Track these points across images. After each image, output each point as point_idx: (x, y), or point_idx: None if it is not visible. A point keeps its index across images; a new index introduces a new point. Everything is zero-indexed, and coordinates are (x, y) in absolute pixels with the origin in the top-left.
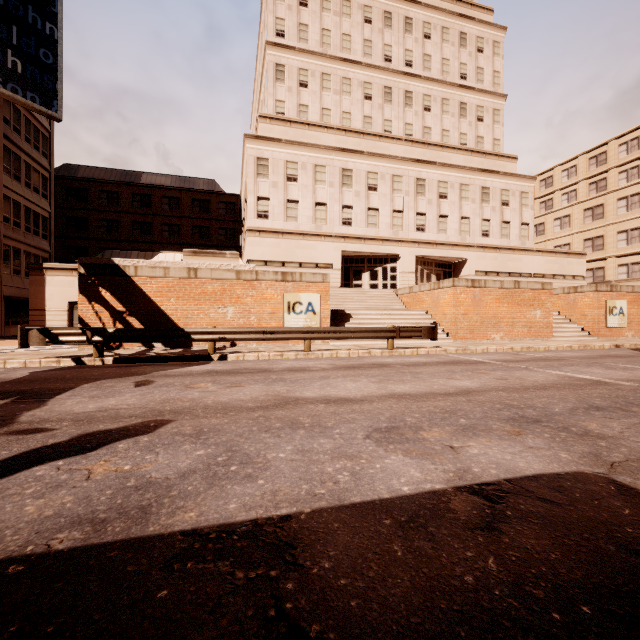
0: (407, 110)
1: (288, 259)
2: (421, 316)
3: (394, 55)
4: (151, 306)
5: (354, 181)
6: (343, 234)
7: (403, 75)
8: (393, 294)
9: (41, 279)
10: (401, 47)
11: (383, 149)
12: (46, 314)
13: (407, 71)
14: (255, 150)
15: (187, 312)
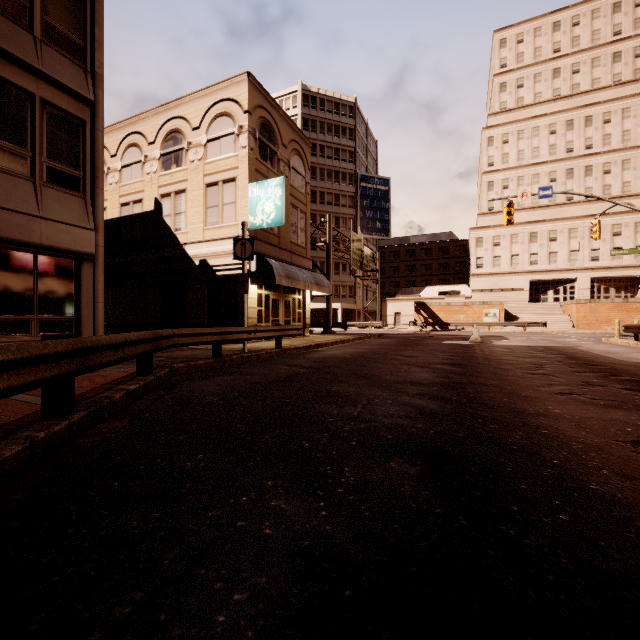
0: (587, 179)
1: (494, 287)
2: (563, 318)
3: (575, 146)
4: (435, 315)
5: (538, 238)
6: (530, 270)
7: (583, 157)
8: (557, 305)
9: (385, 304)
10: (581, 138)
11: (564, 212)
12: (387, 317)
13: (587, 152)
14: (475, 234)
15: (446, 317)
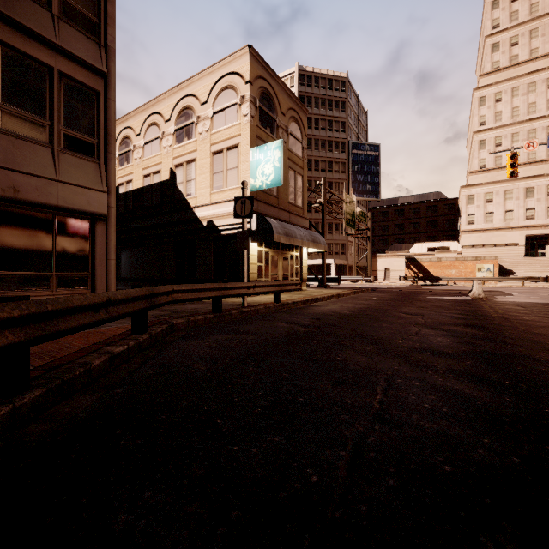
0: None
1: (486, 243)
2: None
3: None
4: (425, 270)
5: (535, 193)
6: (526, 225)
7: None
8: None
9: (375, 260)
10: None
11: None
12: (377, 272)
13: None
14: (466, 192)
15: (437, 272)
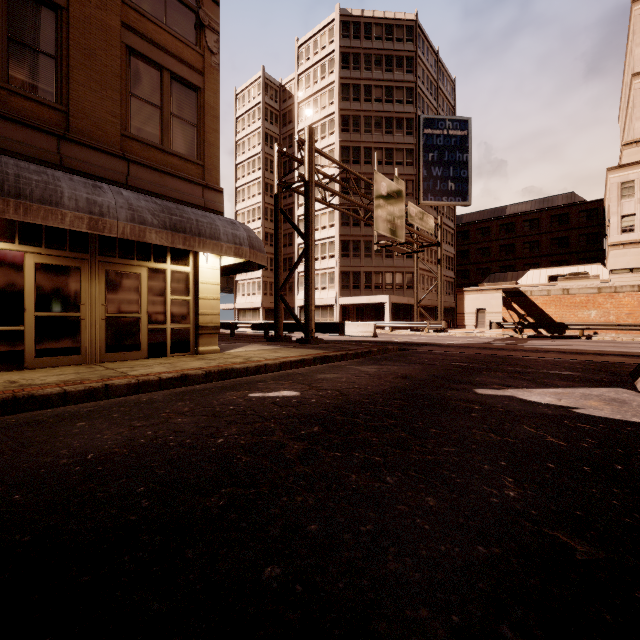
0: None
1: None
2: None
3: None
4: (539, 311)
5: None
6: None
7: None
8: None
9: (462, 297)
10: None
11: None
12: (464, 316)
13: None
14: (618, 177)
15: (562, 314)
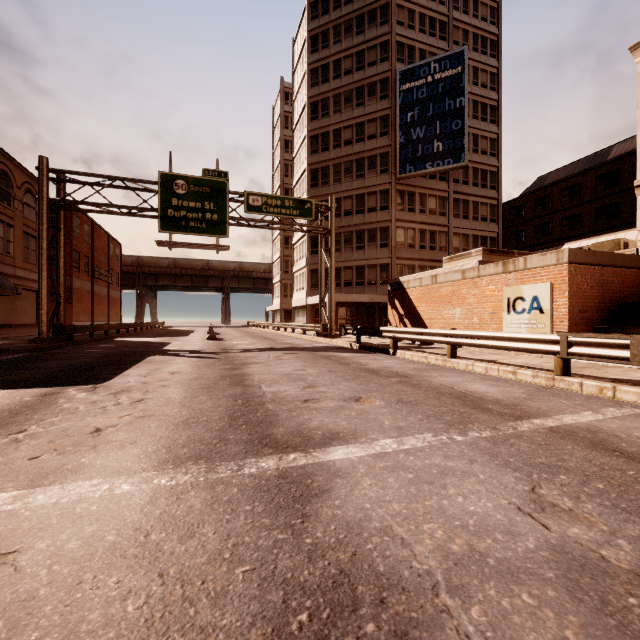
0: None
1: None
2: None
3: None
4: (414, 310)
5: None
6: None
7: None
8: None
9: None
10: None
11: None
12: None
13: None
14: None
15: (431, 314)
